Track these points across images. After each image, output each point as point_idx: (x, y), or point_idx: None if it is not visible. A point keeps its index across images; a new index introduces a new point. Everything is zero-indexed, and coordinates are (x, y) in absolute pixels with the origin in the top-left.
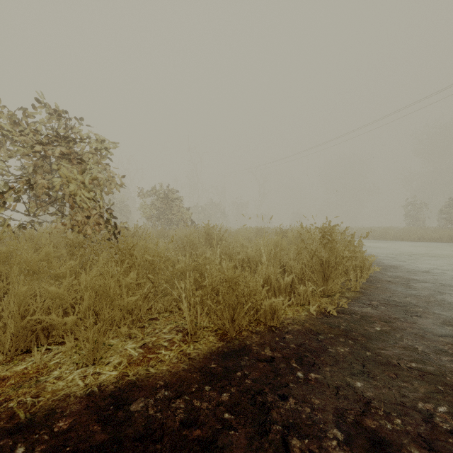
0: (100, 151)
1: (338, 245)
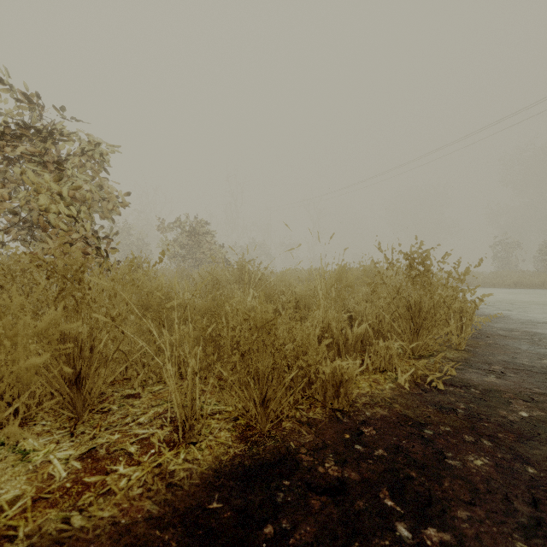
0: (93, 157)
1: None
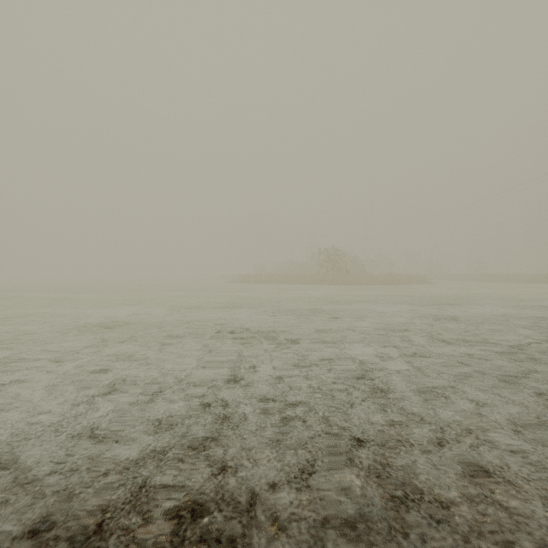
0: (343, 255)
1: (404, 278)
